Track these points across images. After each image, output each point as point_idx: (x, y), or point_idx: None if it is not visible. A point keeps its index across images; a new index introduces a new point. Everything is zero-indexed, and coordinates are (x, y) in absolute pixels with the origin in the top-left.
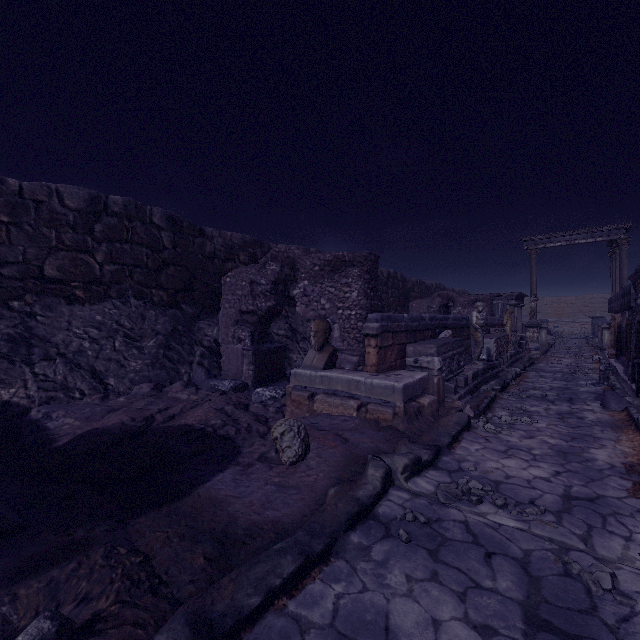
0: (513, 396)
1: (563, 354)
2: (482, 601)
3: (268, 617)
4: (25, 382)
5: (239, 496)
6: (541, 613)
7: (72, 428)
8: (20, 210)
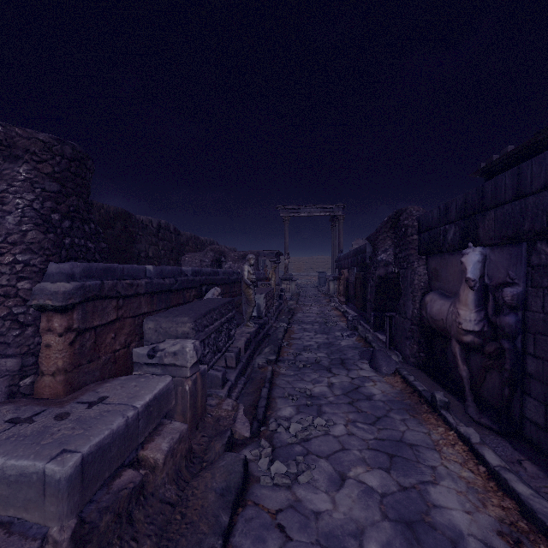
0: (290, 367)
1: (309, 302)
2: None
3: None
4: None
5: None
6: None
7: None
8: None
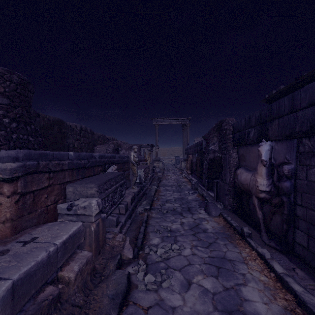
0: (158, 213)
1: (170, 174)
2: None
3: None
4: None
5: None
6: None
7: None
8: None
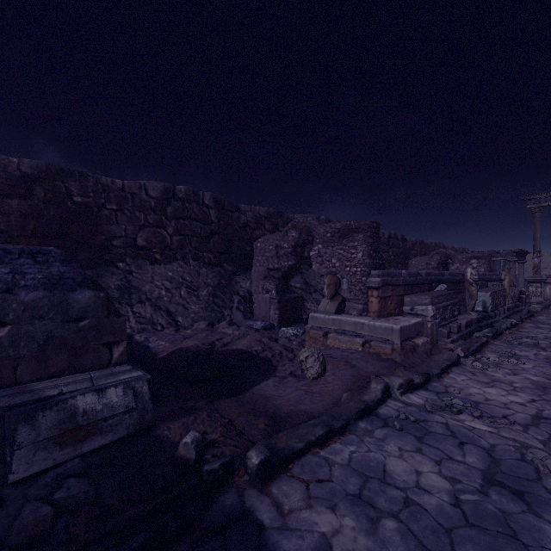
0: (505, 342)
1: None
2: (453, 466)
3: (308, 456)
4: (128, 317)
5: (279, 395)
6: (496, 477)
7: (165, 347)
8: (123, 201)
